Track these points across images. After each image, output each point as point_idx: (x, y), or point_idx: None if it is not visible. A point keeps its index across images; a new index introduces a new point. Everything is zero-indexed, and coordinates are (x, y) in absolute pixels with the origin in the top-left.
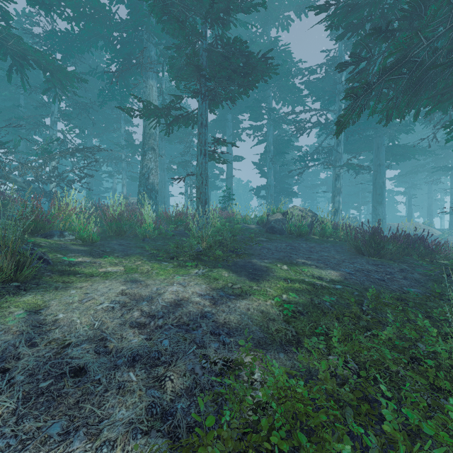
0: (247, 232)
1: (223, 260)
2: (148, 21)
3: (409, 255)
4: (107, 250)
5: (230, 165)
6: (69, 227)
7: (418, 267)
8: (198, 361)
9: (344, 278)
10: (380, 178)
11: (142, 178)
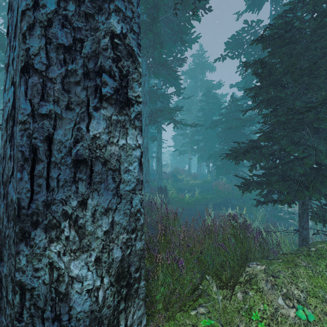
0: None
1: None
2: None
3: None
4: None
5: None
6: None
7: None
8: None
9: None
10: None
11: None
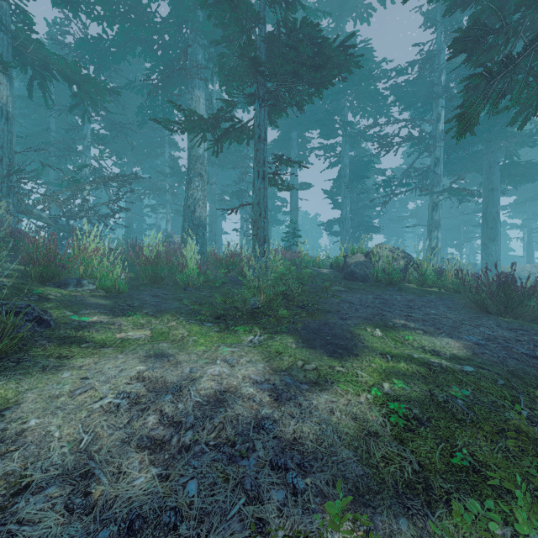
0: (318, 279)
1: (288, 322)
2: (193, 16)
3: None
4: (135, 304)
5: (295, 195)
6: (91, 273)
7: None
8: None
9: (472, 353)
10: (493, 207)
11: (187, 211)
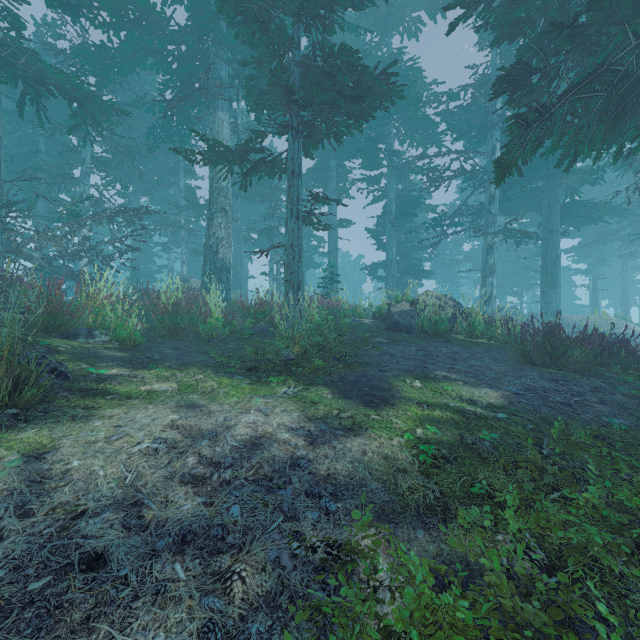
0: (359, 330)
1: (324, 374)
2: (216, 27)
3: (603, 364)
4: (155, 356)
5: (333, 234)
6: (101, 323)
7: (620, 385)
8: (286, 544)
9: (508, 402)
10: (552, 251)
11: (208, 251)
